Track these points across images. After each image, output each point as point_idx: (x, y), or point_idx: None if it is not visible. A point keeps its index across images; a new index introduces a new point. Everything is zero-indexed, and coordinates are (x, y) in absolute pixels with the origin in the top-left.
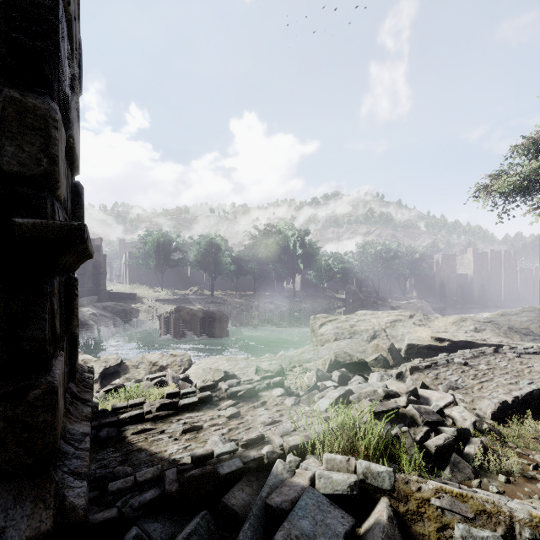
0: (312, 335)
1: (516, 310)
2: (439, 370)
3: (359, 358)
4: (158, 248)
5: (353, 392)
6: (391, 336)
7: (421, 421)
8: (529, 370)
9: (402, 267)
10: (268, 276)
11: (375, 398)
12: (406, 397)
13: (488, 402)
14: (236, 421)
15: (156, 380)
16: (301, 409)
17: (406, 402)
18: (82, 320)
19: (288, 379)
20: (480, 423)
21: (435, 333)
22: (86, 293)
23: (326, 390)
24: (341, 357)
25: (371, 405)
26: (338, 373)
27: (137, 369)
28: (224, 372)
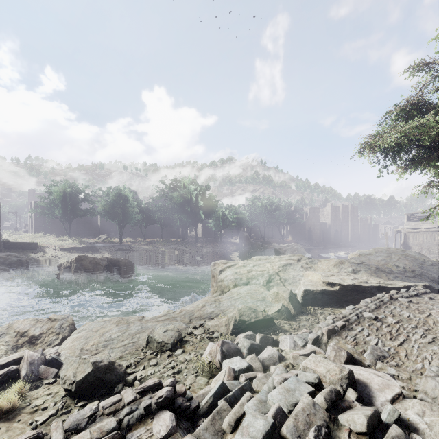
0: (213, 280)
1: (370, 251)
2: (355, 331)
3: (264, 314)
4: (64, 198)
5: (285, 413)
6: (284, 279)
7: None
8: (432, 321)
9: (282, 217)
10: (174, 224)
11: (319, 422)
12: (365, 417)
13: (433, 382)
14: None
15: (0, 373)
16: None
17: (366, 427)
18: None
19: (187, 351)
20: None
21: (326, 278)
22: None
23: (240, 402)
24: (246, 315)
25: None
26: (247, 343)
27: None
28: (93, 364)
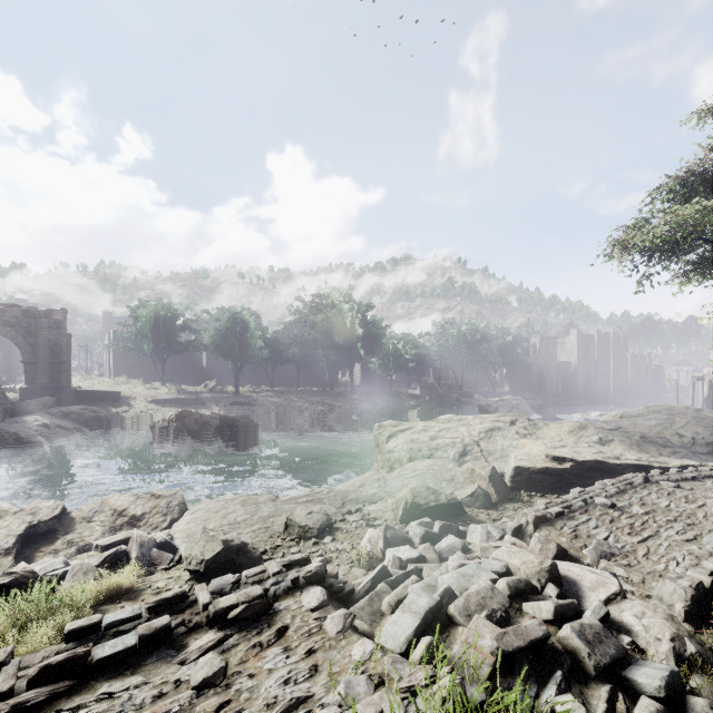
0: (377, 451)
1: (639, 410)
2: (577, 521)
3: (448, 496)
4: (156, 326)
5: (455, 594)
6: (488, 451)
7: (592, 665)
8: (704, 513)
9: (492, 353)
10: (317, 365)
11: (496, 606)
12: (552, 603)
13: (672, 585)
14: (213, 699)
15: (107, 553)
16: (356, 651)
17: (553, 614)
18: (22, 435)
19: (339, 540)
20: (681, 642)
21: (551, 449)
22: (39, 392)
23: (404, 584)
24: (422, 496)
25: (496, 637)
26: (420, 531)
27: (90, 524)
28: (224, 542)
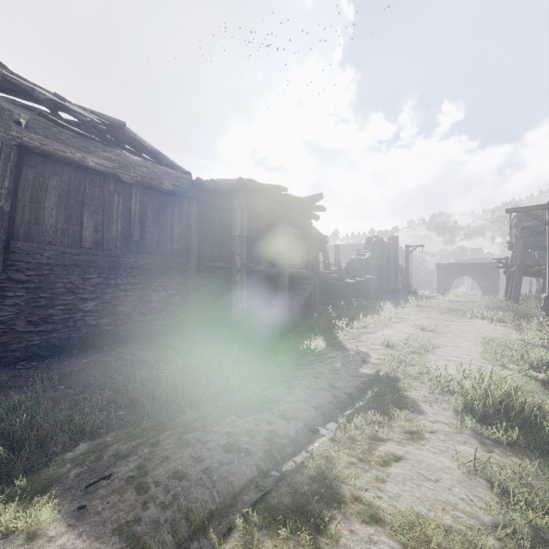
0: None
1: None
2: None
3: None
4: None
5: None
6: None
7: None
8: None
9: None
10: None
11: None
12: None
13: None
14: None
15: None
16: None
17: None
18: None
19: None
20: None
21: None
22: None
23: None
24: None
25: None
26: None
27: None
28: None
